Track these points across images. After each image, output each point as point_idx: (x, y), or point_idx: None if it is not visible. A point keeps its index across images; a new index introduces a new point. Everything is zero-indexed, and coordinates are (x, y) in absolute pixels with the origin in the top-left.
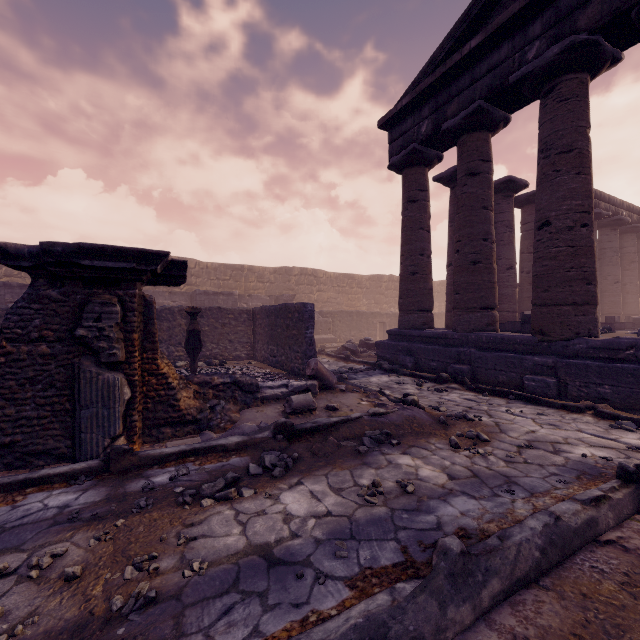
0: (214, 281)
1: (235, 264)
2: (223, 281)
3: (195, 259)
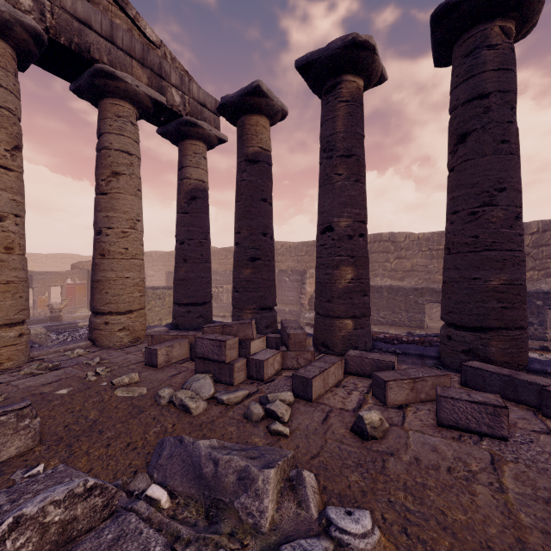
0: (294, 257)
1: (309, 241)
2: (301, 257)
3: (281, 242)
